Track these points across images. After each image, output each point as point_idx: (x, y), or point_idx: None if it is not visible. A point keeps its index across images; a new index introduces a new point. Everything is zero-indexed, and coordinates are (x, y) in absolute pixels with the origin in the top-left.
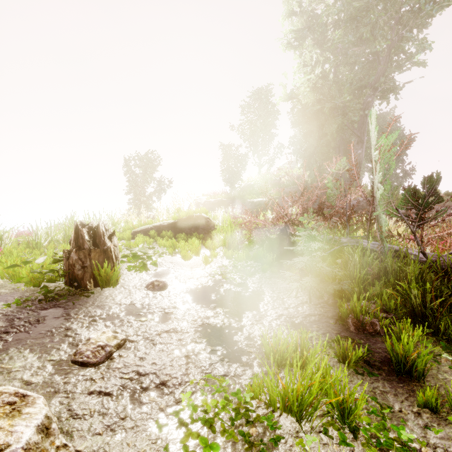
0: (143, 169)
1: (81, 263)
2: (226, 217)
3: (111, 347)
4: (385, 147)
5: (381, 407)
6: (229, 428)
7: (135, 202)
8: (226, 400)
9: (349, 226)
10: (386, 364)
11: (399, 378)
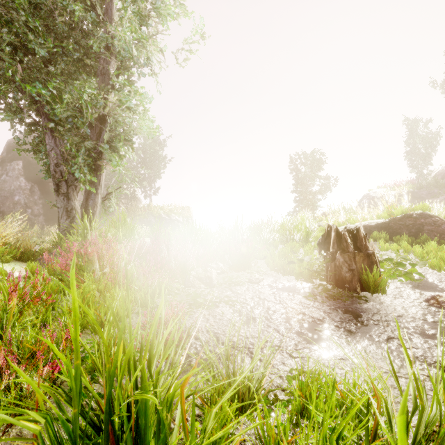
0: (308, 168)
1: (347, 265)
2: None
3: None
4: None
5: None
6: None
7: (301, 200)
8: None
9: None
10: None
11: None
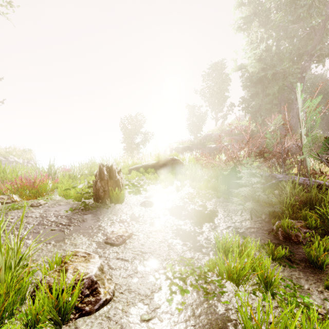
0: (133, 126)
1: (103, 188)
2: (191, 159)
3: (125, 236)
4: (310, 108)
5: (294, 285)
6: (195, 284)
7: (128, 148)
8: (192, 270)
9: (285, 165)
10: (303, 262)
11: (312, 271)
